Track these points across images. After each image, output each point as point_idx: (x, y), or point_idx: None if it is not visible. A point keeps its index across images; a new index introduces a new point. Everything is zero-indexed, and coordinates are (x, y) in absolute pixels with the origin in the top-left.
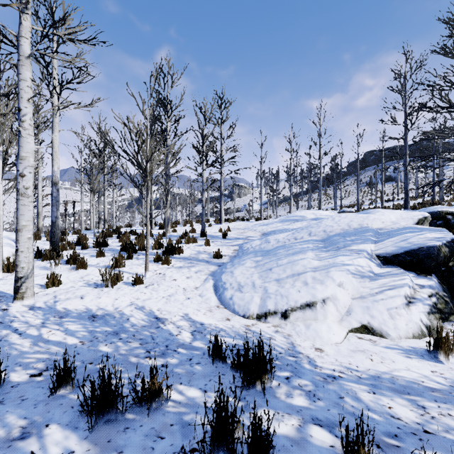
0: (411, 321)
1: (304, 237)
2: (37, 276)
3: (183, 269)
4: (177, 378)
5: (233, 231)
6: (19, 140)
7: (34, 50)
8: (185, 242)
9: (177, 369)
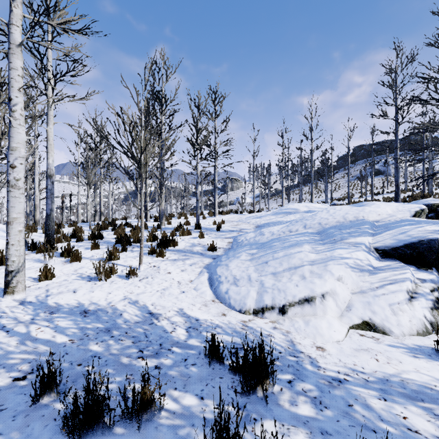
0: (414, 317)
1: (299, 229)
2: (30, 269)
3: (177, 261)
4: (171, 382)
5: (227, 224)
6: (10, 131)
7: (25, 38)
8: (180, 234)
9: (171, 372)
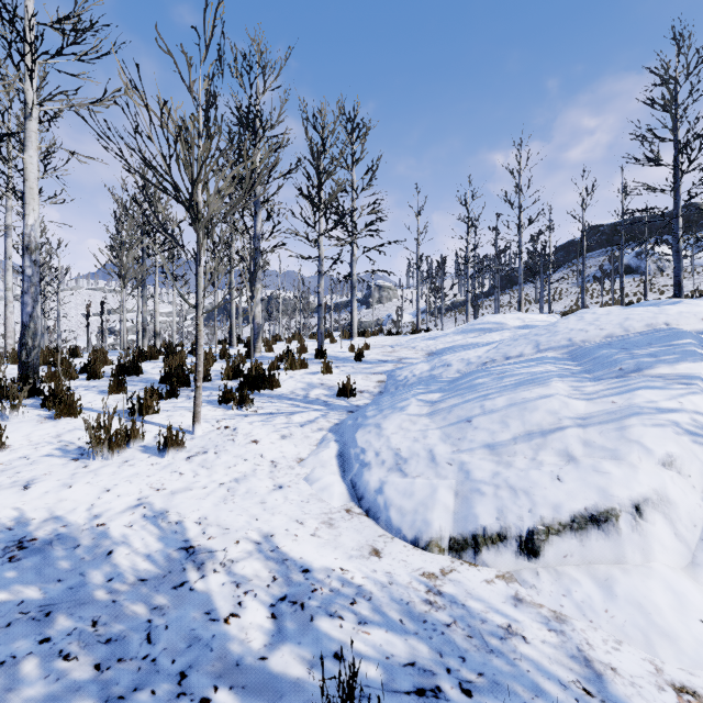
0: None
1: (526, 353)
2: None
3: (276, 418)
4: None
5: (374, 350)
6: None
7: None
8: (286, 367)
9: None
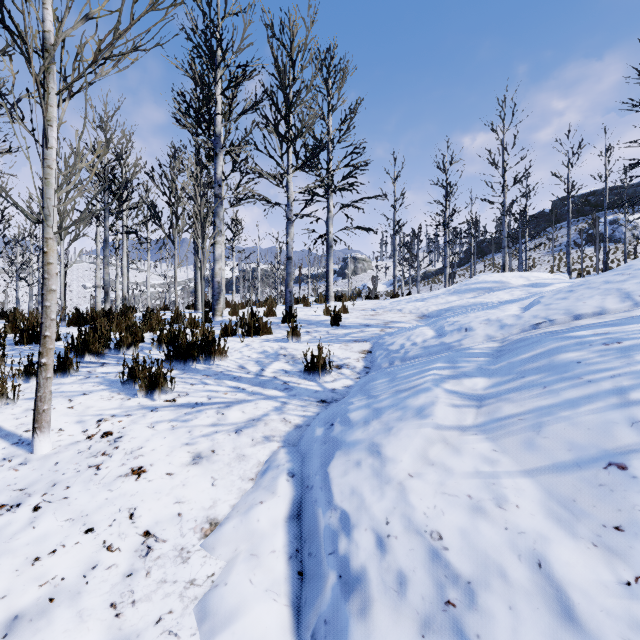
0: None
1: (611, 308)
2: None
3: (199, 413)
4: None
5: (354, 313)
6: None
7: None
8: (243, 332)
9: None
